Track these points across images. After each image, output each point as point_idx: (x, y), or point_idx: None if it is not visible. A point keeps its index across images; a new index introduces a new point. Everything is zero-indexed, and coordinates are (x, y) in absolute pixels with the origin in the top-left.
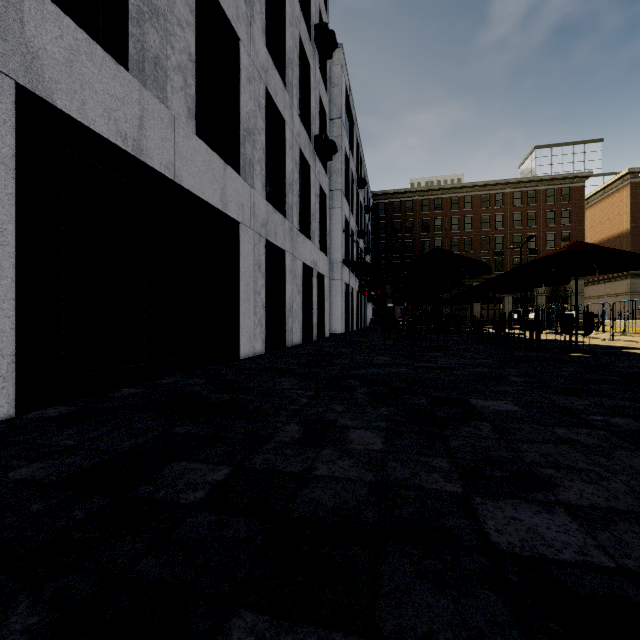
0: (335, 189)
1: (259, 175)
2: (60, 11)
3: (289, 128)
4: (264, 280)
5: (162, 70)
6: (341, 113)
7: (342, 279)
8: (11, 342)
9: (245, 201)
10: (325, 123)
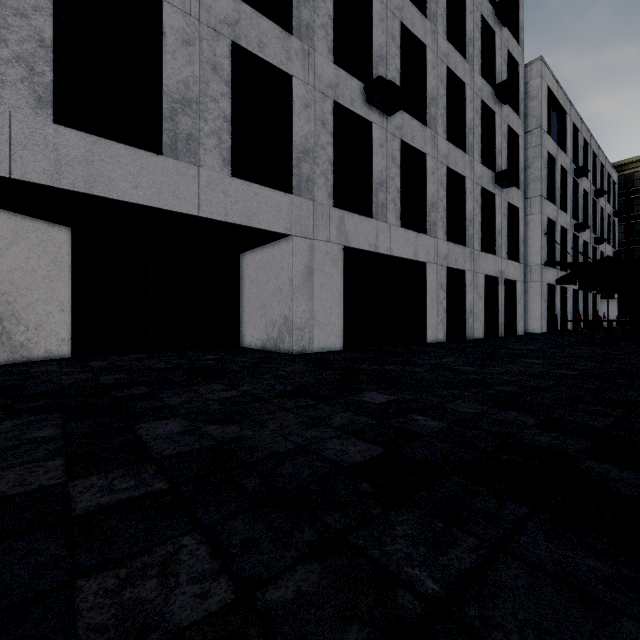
0: (533, 196)
1: (441, 227)
2: (353, 213)
3: (469, 179)
4: (445, 294)
5: (385, 207)
6: (540, 122)
7: (542, 281)
8: (342, 327)
9: (430, 248)
10: (517, 144)
